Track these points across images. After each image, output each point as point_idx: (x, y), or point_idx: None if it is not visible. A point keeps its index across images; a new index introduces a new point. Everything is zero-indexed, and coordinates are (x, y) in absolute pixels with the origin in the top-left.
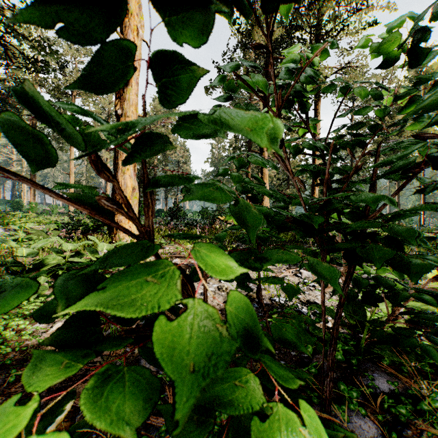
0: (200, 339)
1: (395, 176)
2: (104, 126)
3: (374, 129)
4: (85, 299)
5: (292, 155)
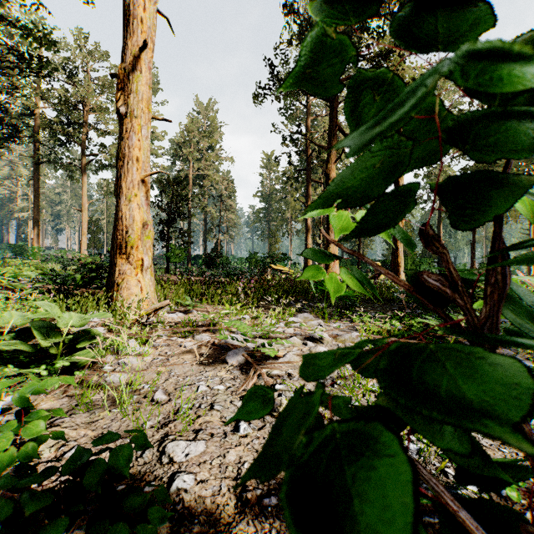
0: None
1: None
2: None
3: None
4: None
5: None
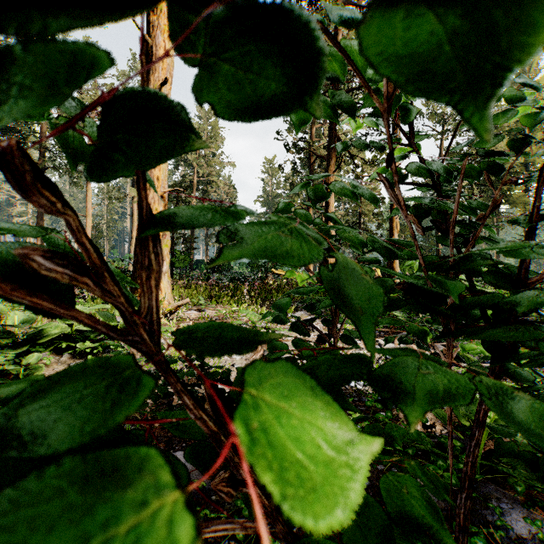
0: None
1: None
2: None
3: (512, 144)
4: None
5: None
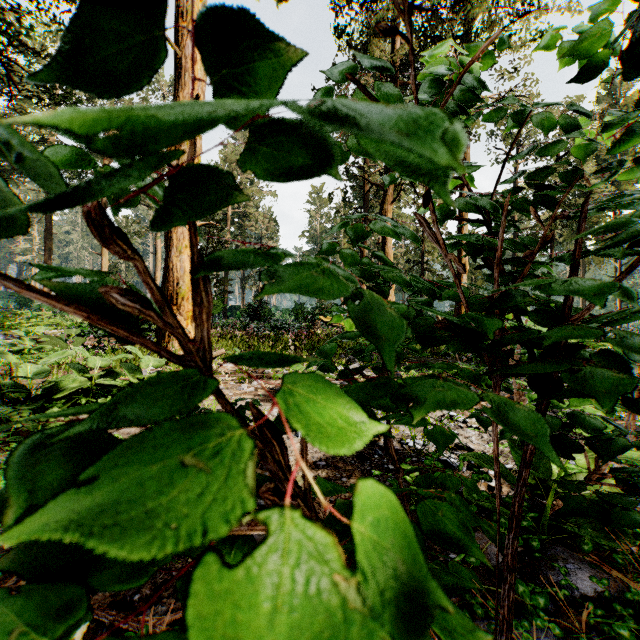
0: (314, 609)
1: (617, 253)
2: (82, 109)
3: (574, 179)
4: (59, 506)
5: (441, 221)
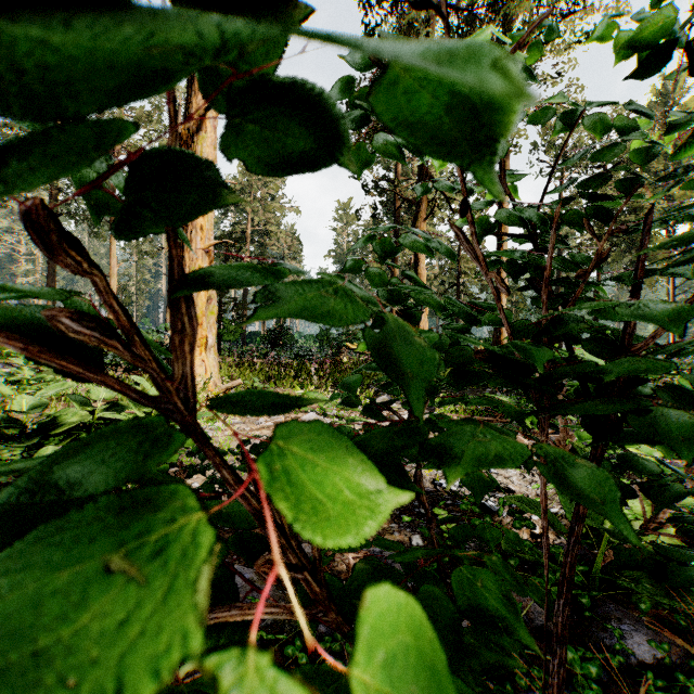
0: None
1: (685, 271)
2: None
3: (631, 187)
4: None
5: (479, 236)
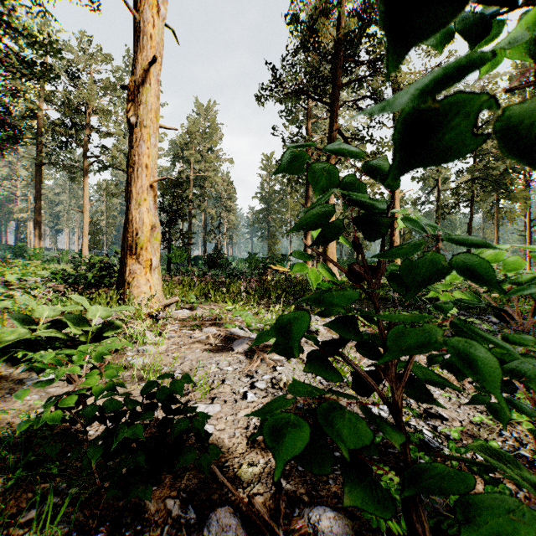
0: None
1: None
2: None
3: None
4: None
5: None
